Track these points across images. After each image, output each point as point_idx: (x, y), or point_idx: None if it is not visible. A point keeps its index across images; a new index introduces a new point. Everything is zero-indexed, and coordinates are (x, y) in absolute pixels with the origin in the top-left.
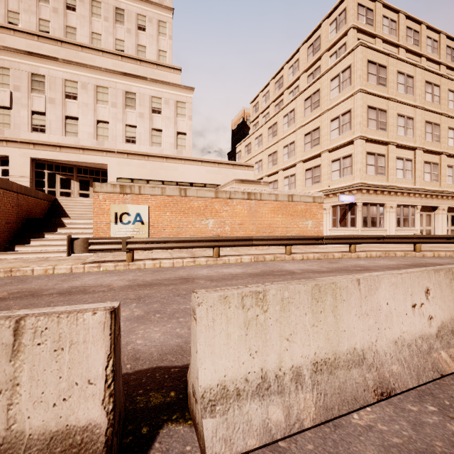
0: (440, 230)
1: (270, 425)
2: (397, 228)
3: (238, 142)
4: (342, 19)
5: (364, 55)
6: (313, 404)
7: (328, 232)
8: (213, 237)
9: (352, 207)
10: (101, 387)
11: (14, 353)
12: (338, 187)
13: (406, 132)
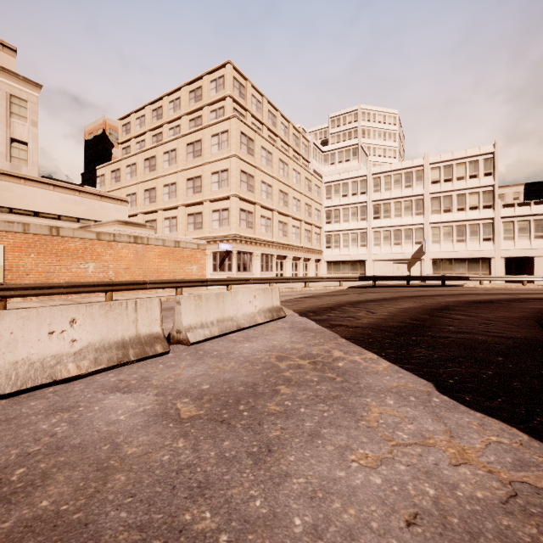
0: (289, 274)
1: (206, 335)
2: (261, 273)
3: (96, 159)
4: (222, 84)
5: (238, 126)
6: (218, 330)
7: (209, 276)
8: (107, 281)
9: (230, 254)
10: (160, 322)
11: (136, 311)
12: (218, 236)
13: (267, 196)
